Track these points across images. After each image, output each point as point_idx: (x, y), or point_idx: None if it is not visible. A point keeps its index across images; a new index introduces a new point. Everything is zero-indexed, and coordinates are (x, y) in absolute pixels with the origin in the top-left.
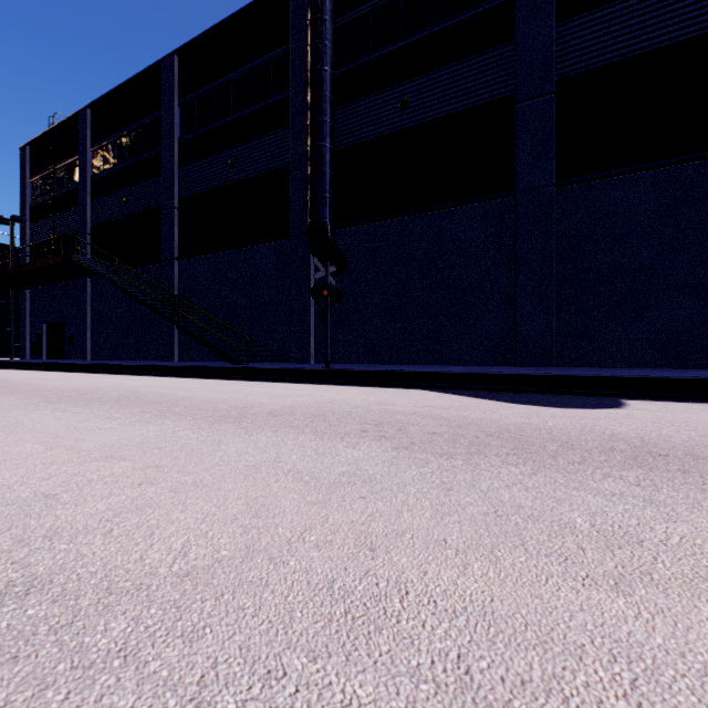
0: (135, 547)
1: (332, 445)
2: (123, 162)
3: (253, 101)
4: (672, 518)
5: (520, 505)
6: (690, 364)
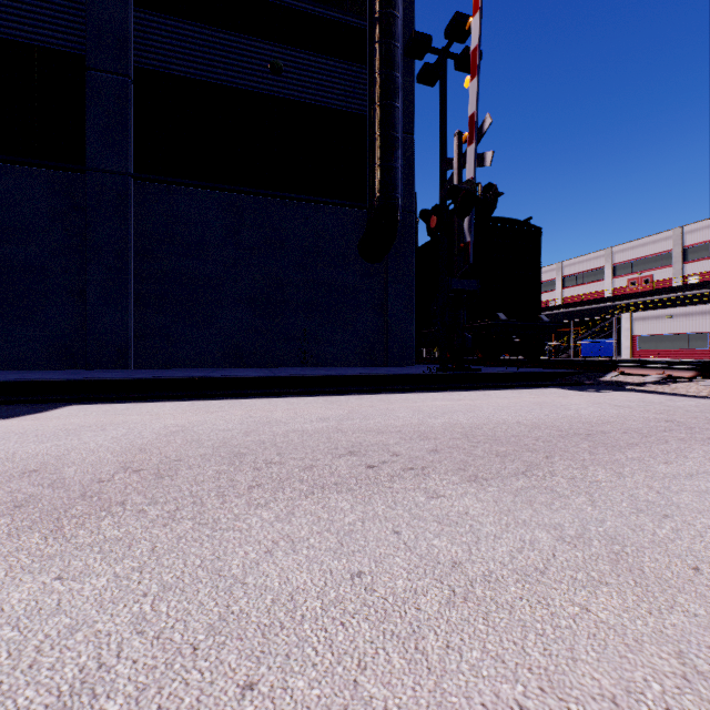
0: None
1: None
2: None
3: None
4: None
5: None
6: (247, 364)
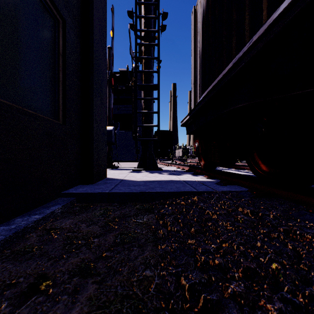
0: None
1: None
2: None
3: None
4: None
5: None
6: (113, 159)
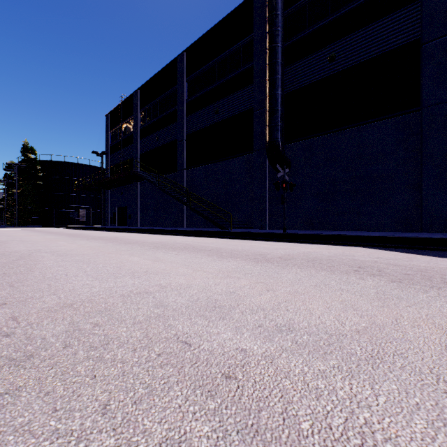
0: (311, 317)
1: (346, 277)
2: (156, 117)
3: (230, 72)
4: None
5: None
6: None
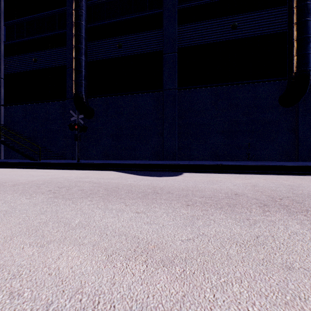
0: None
1: (20, 198)
2: None
3: (47, 30)
4: (116, 216)
5: (63, 217)
6: (220, 159)
